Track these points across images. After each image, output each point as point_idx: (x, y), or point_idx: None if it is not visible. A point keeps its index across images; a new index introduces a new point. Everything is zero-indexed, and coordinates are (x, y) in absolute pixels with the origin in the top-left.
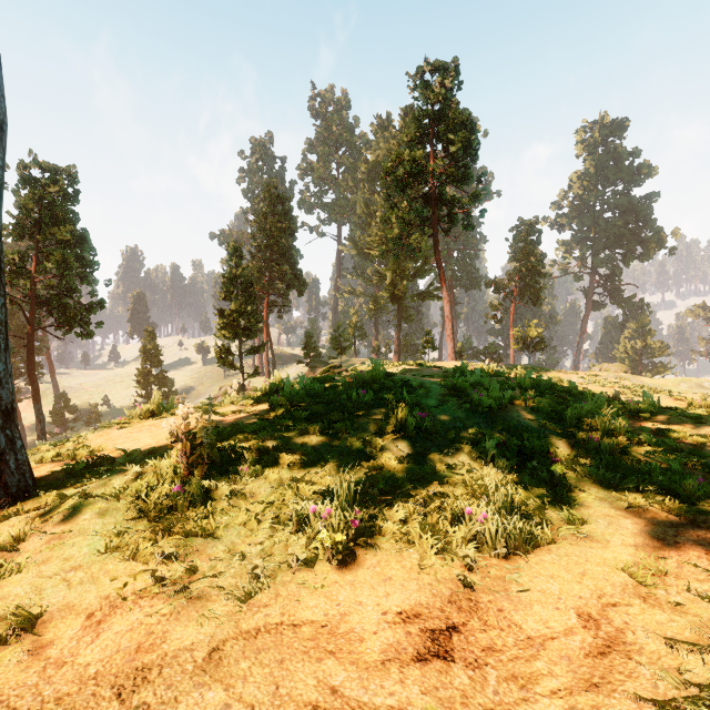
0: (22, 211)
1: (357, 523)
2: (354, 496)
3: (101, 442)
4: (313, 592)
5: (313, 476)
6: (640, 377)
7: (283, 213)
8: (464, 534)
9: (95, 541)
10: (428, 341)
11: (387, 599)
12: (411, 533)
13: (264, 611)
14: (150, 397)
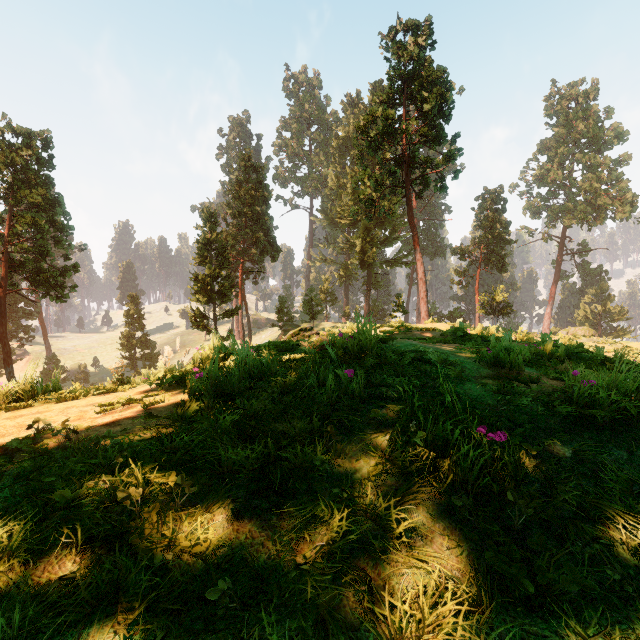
0: None
1: None
2: None
3: None
4: None
5: None
6: (612, 341)
7: (257, 181)
8: None
9: None
10: (399, 304)
11: None
12: None
13: None
14: (133, 359)
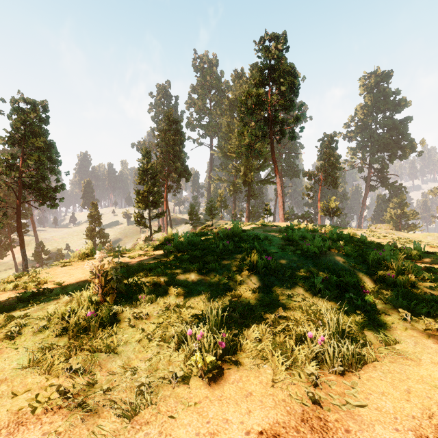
0: (13, 128)
1: (224, 344)
2: (221, 320)
3: (48, 276)
4: (187, 408)
5: (192, 302)
6: (401, 233)
7: (176, 130)
8: (307, 353)
9: (24, 356)
10: (267, 210)
11: (249, 417)
12: (264, 349)
13: (145, 430)
14: (94, 245)
